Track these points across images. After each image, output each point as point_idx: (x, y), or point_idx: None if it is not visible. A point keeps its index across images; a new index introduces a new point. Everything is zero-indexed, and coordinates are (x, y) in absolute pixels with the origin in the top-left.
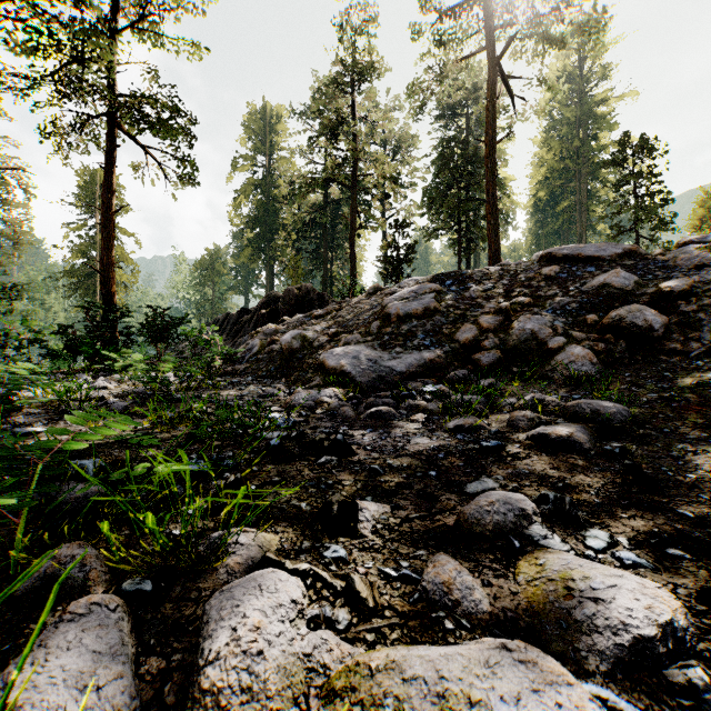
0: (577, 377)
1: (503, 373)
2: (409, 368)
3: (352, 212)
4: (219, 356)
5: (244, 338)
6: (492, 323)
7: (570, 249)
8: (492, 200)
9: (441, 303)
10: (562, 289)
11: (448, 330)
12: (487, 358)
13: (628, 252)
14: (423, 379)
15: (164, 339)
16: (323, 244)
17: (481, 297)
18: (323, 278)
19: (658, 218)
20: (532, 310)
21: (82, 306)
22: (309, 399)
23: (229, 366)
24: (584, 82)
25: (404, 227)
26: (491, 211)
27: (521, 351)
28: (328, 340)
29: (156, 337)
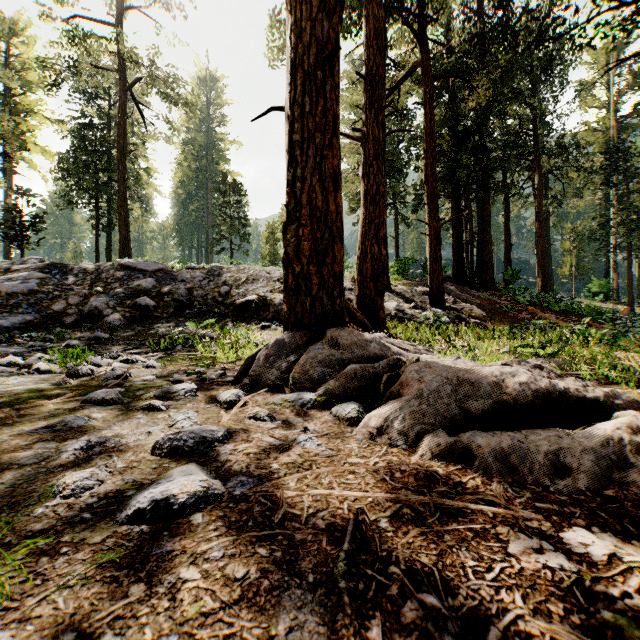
0: (108, 327)
1: (79, 327)
2: (15, 324)
3: None
4: None
5: None
6: (76, 301)
7: (133, 263)
8: (123, 196)
9: (45, 286)
10: (122, 285)
11: (47, 303)
12: (70, 319)
13: (163, 269)
14: (25, 330)
15: None
16: None
17: (75, 284)
18: None
19: (242, 234)
20: (101, 295)
21: None
22: None
23: None
24: (210, 120)
25: (31, 195)
26: (122, 205)
27: (90, 316)
28: None
29: None
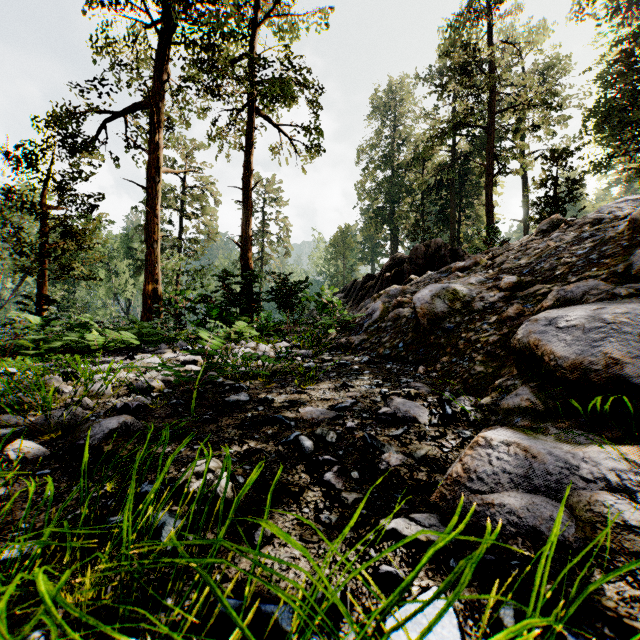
0: None
1: None
2: None
3: (488, 156)
4: (332, 323)
5: (366, 302)
6: None
7: None
8: None
9: None
10: None
11: None
12: None
13: None
14: None
15: (290, 305)
16: (450, 204)
17: None
18: (450, 239)
19: None
20: None
21: (222, 276)
22: (534, 484)
23: (344, 335)
24: None
25: (566, 156)
26: None
27: None
28: (502, 297)
29: (281, 303)
